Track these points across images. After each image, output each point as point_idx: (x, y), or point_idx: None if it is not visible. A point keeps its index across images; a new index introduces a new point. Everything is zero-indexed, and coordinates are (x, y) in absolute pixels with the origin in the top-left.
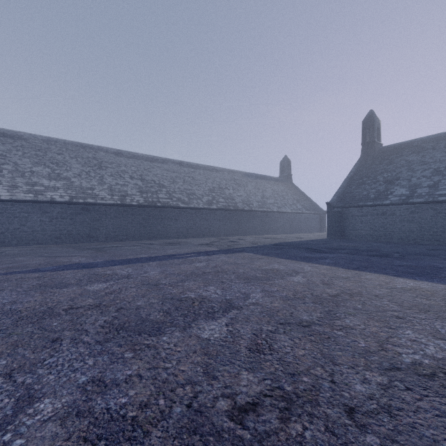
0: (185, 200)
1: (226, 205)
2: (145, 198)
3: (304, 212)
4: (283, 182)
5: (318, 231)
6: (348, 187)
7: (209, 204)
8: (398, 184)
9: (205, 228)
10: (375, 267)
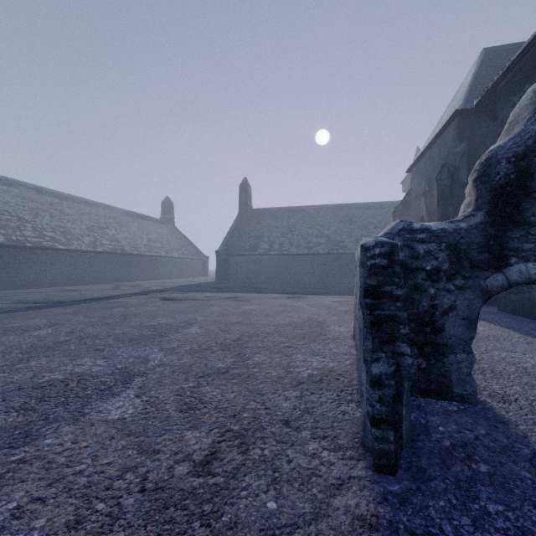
0: (61, 240)
1: (112, 248)
2: (7, 236)
3: (190, 258)
4: (166, 224)
5: (202, 276)
6: (230, 238)
7: (93, 246)
8: (263, 240)
9: (89, 274)
10: (256, 292)
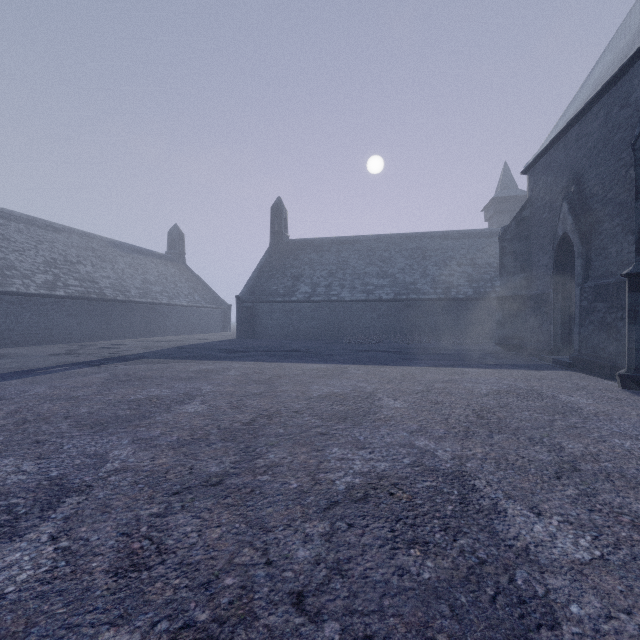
0: None
1: (83, 291)
2: None
3: (204, 306)
4: (173, 261)
5: (222, 331)
6: (258, 279)
7: (50, 288)
8: (303, 281)
9: (41, 330)
10: (290, 359)
